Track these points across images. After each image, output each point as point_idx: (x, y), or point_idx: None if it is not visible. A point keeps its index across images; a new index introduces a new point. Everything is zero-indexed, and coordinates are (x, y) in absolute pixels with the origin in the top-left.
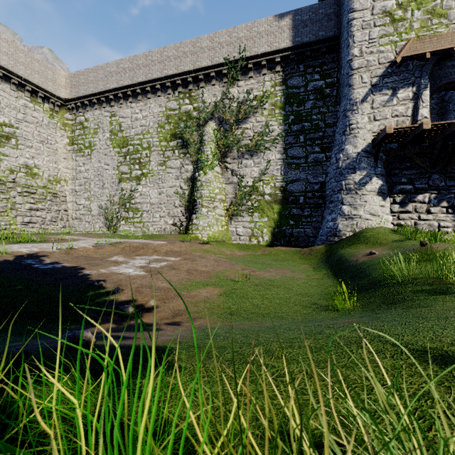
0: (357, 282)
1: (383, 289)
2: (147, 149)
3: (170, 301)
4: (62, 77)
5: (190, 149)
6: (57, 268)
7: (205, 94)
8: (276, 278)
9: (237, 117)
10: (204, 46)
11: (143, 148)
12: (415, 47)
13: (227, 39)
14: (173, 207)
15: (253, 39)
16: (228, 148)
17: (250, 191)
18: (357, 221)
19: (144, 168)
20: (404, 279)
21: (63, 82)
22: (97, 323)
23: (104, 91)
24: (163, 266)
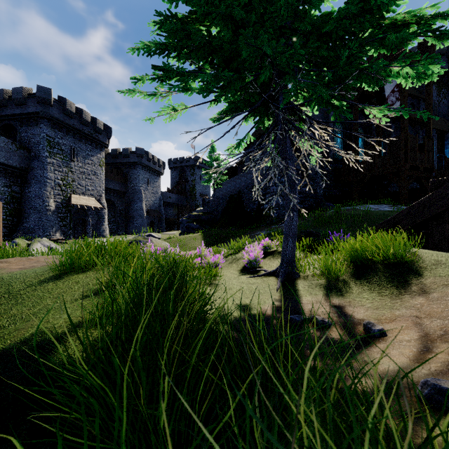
0: None
1: None
2: None
3: None
4: None
5: None
6: None
7: None
8: None
9: None
10: None
11: None
12: None
13: None
14: None
15: None
16: None
17: None
18: None
19: None
20: None
21: None
22: None
23: None
24: None
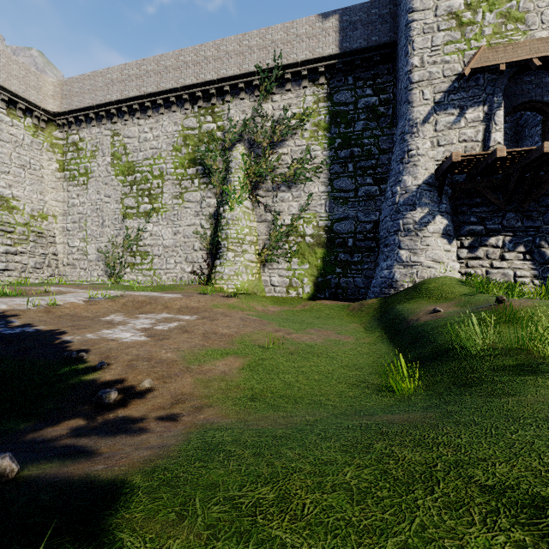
0: (419, 350)
1: (452, 363)
2: (159, 178)
3: (173, 380)
4: (50, 84)
5: (213, 178)
6: (27, 333)
7: (231, 110)
8: (317, 342)
9: (272, 140)
10: (230, 50)
11: (154, 177)
12: (487, 58)
13: (259, 42)
14: (191, 251)
15: (291, 43)
16: (260, 178)
17: (288, 231)
18: (417, 269)
19: (155, 202)
20: (479, 348)
21: (51, 90)
22: (61, 418)
23: (104, 103)
24: (172, 328)
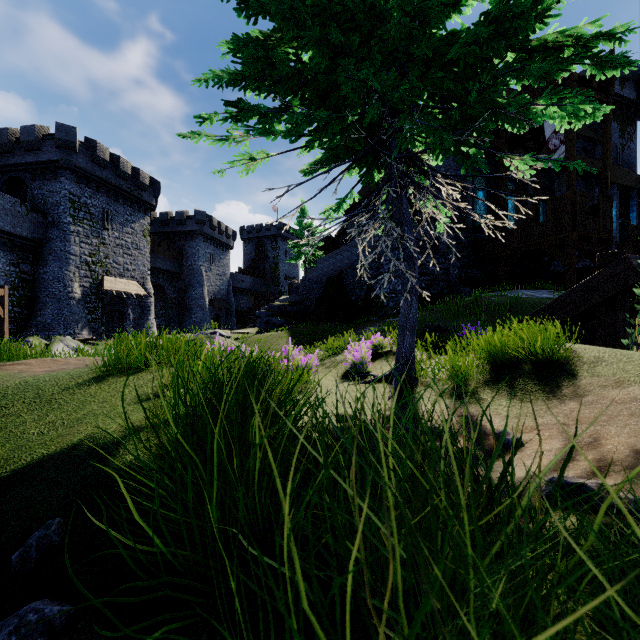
0: None
1: None
2: None
3: None
4: None
5: None
6: None
7: None
8: None
9: None
10: None
11: None
12: None
13: None
14: None
15: None
16: None
17: None
18: None
19: None
20: None
21: None
22: None
23: None
24: None
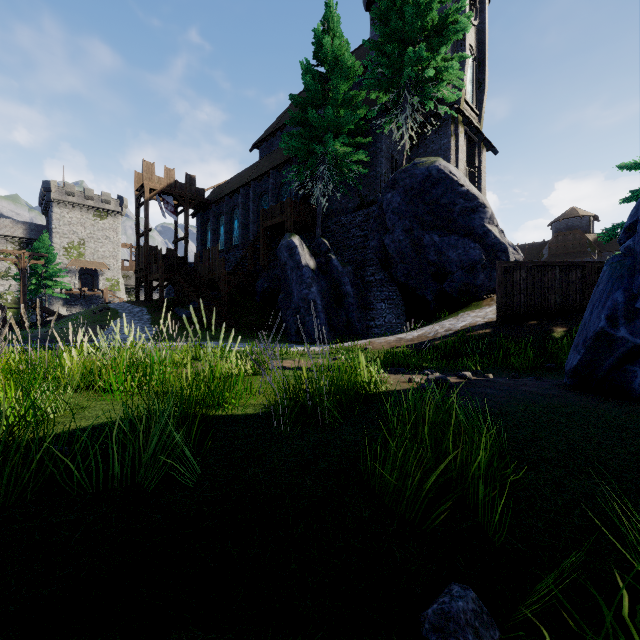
0: None
1: None
2: None
3: None
4: None
5: None
6: None
7: None
8: None
9: None
10: None
11: None
12: (74, 263)
13: None
14: None
15: (1, 227)
16: None
17: None
18: None
19: None
20: None
21: None
22: None
23: None
24: None
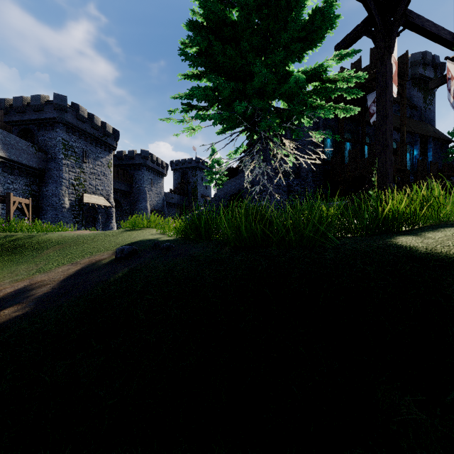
0: None
1: None
2: None
3: None
4: None
5: None
6: None
7: None
8: None
9: None
10: None
11: None
12: None
13: None
14: None
15: None
16: None
17: None
18: None
19: None
20: None
21: None
22: None
23: None
24: None
